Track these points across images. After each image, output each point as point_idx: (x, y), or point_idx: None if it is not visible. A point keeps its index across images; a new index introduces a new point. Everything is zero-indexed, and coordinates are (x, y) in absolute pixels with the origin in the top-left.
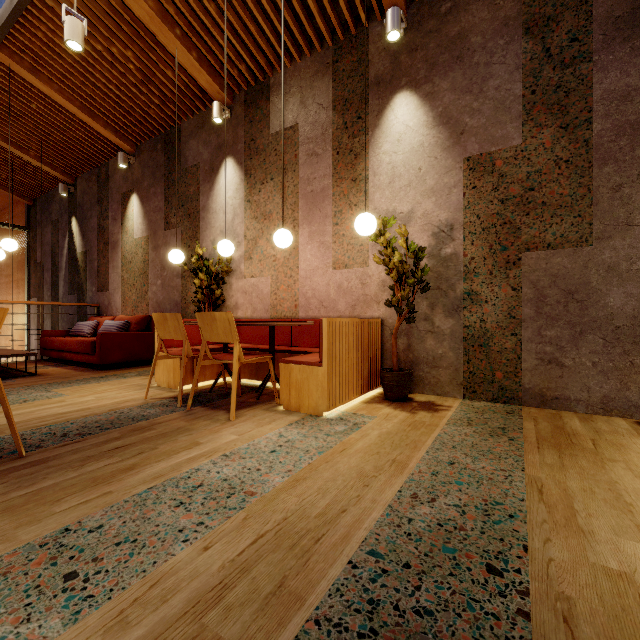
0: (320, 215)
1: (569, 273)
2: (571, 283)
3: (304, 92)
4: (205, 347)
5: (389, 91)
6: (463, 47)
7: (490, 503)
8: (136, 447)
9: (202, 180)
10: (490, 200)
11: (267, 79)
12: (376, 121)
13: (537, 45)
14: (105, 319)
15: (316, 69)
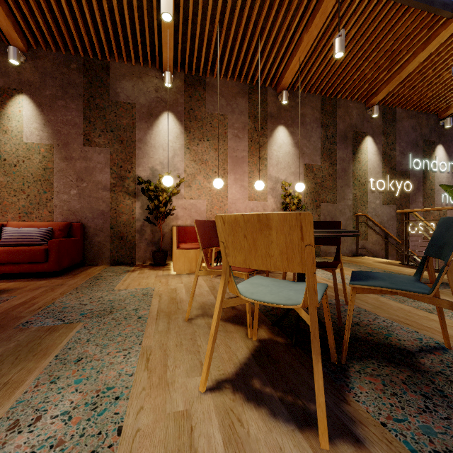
0: (241, 170)
1: (332, 211)
2: (332, 215)
3: (231, 99)
4: None
5: (276, 123)
6: (304, 120)
7: (384, 271)
8: None
9: (138, 118)
10: (312, 182)
11: (204, 76)
12: (270, 134)
13: (324, 133)
14: None
15: (239, 90)
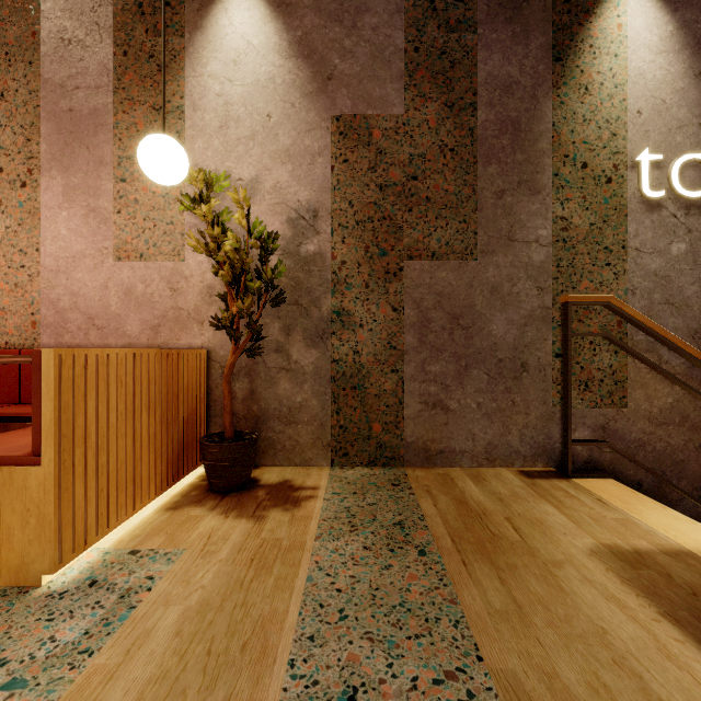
0: (88, 158)
1: (455, 292)
2: (457, 305)
3: None
4: None
5: None
6: None
7: None
8: None
9: None
10: (366, 183)
11: None
12: (197, 19)
13: None
14: None
15: None
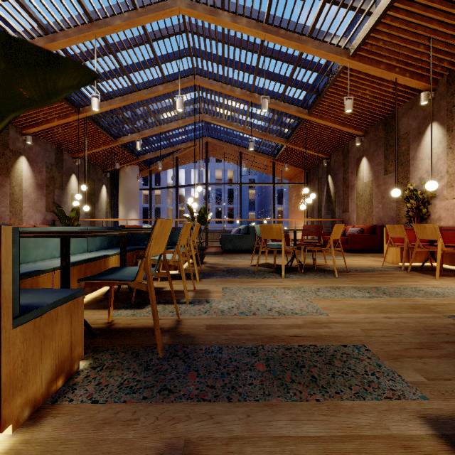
0: None
1: None
2: None
3: None
4: (418, 242)
5: None
6: None
7: None
8: (388, 277)
9: (411, 141)
10: None
11: None
12: None
13: None
14: (348, 227)
15: None
